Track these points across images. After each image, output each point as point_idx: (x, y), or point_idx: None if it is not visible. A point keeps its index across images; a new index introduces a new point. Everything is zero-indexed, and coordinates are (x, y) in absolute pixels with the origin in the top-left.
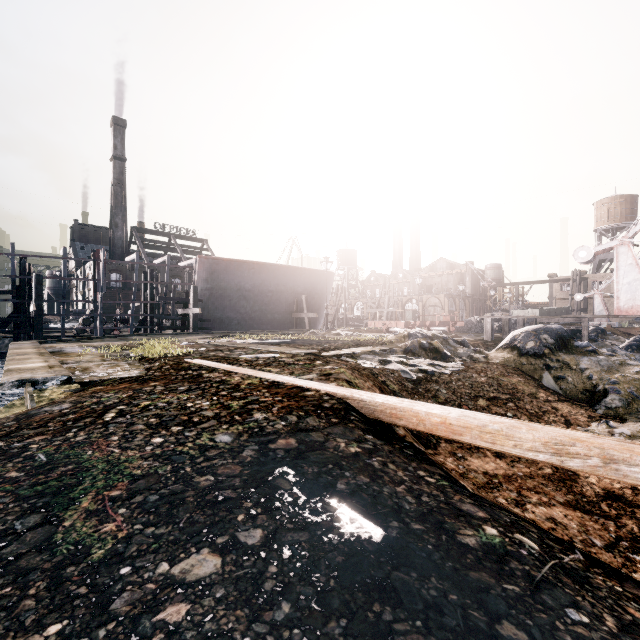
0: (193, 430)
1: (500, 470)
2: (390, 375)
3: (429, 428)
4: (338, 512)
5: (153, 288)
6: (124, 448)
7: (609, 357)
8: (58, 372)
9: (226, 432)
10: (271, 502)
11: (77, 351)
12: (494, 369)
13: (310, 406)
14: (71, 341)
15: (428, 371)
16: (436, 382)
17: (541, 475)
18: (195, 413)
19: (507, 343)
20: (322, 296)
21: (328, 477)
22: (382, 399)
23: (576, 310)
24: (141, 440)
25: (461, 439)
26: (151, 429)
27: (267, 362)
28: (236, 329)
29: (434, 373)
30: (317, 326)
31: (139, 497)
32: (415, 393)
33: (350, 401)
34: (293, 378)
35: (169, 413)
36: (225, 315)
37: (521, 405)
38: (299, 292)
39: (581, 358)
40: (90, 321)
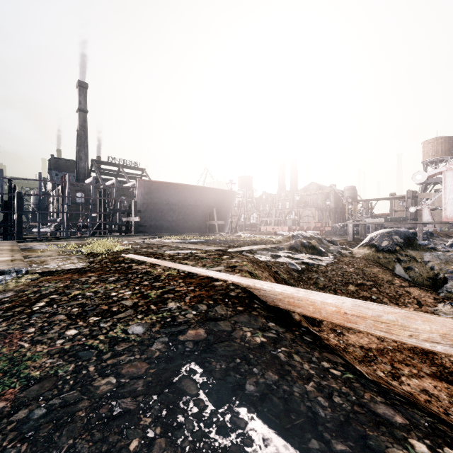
0: (109, 321)
1: (373, 344)
2: (280, 266)
3: (325, 316)
4: (249, 428)
5: (105, 203)
6: (35, 342)
7: (445, 252)
8: (15, 265)
9: (140, 322)
10: (173, 416)
11: (43, 248)
12: (359, 262)
13: (218, 295)
14: (42, 241)
15: (309, 263)
16: (316, 272)
17: (407, 348)
18: (116, 302)
19: (367, 242)
20: (228, 209)
21: (236, 375)
22: (281, 289)
23: (409, 219)
24: (55, 332)
25: (356, 327)
26: (70, 320)
27: (185, 256)
28: (165, 232)
29: (314, 265)
30: (224, 230)
31: (22, 412)
32: (300, 280)
33: (253, 290)
34: (205, 270)
35: (92, 302)
36: (157, 222)
37: (382, 290)
38: (211, 206)
39: (424, 253)
40: (60, 226)
